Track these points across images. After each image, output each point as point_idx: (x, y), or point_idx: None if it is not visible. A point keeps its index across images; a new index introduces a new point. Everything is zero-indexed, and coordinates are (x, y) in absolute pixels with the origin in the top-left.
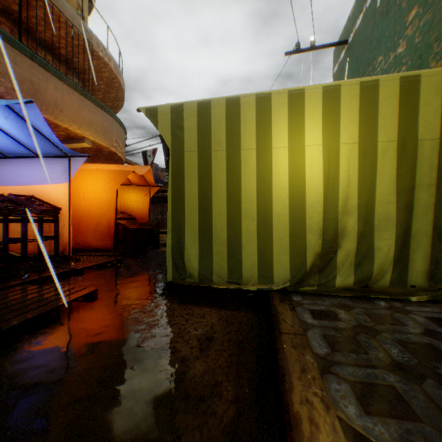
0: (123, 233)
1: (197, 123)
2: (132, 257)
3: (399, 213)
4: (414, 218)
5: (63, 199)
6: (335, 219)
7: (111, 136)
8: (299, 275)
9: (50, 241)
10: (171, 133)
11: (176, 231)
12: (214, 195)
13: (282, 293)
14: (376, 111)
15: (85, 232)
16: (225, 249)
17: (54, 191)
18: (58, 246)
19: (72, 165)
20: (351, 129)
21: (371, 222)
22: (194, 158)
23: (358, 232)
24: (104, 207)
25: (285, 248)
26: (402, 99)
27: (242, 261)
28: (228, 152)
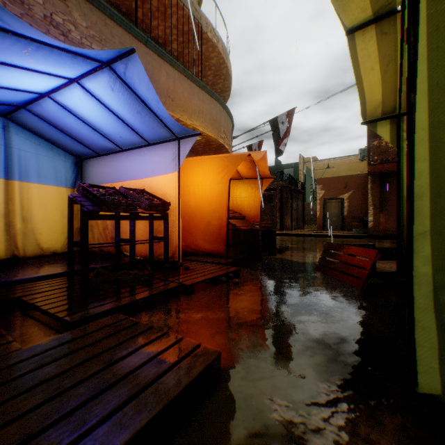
0: (232, 234)
1: None
2: (247, 267)
3: None
4: None
5: (171, 193)
6: None
7: (219, 126)
8: None
9: (159, 243)
10: None
11: None
12: None
13: None
14: None
15: (194, 232)
16: None
17: (163, 183)
18: (166, 250)
19: (181, 149)
20: None
21: None
22: None
23: None
24: (215, 202)
25: None
26: None
27: None
28: None
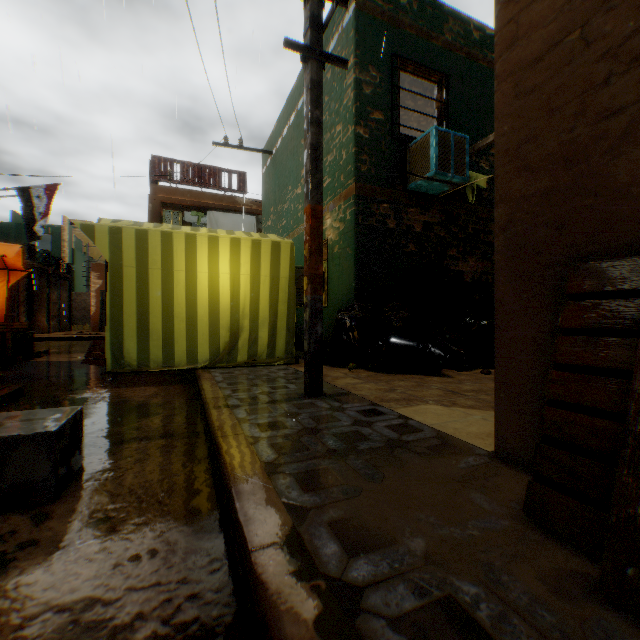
0: None
1: (136, 245)
2: (4, 370)
3: (271, 317)
4: (279, 320)
5: None
6: (238, 320)
7: None
8: (215, 357)
9: None
10: (110, 249)
11: (116, 329)
12: (151, 302)
13: (204, 369)
14: (260, 258)
15: None
16: (161, 343)
17: None
18: None
19: None
20: (247, 266)
21: (257, 322)
22: (133, 272)
23: (250, 328)
24: None
25: (206, 340)
26: (273, 253)
27: (174, 350)
28: (163, 271)
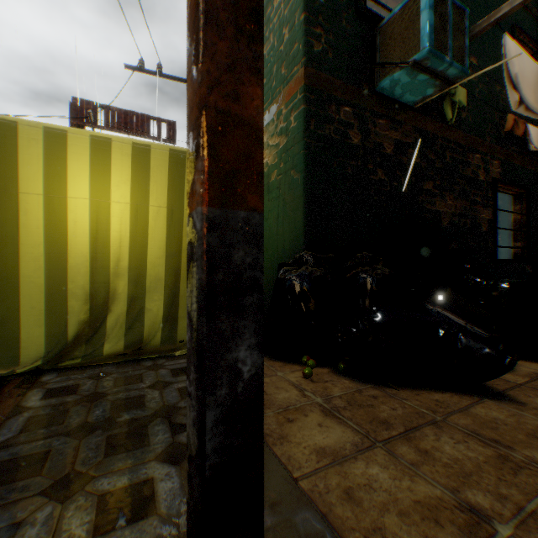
0: None
1: None
2: None
3: (168, 275)
4: (183, 280)
5: None
6: (108, 281)
7: None
8: (58, 349)
9: None
10: None
11: None
12: None
13: (35, 374)
14: (149, 175)
15: None
16: None
17: None
18: None
19: None
20: (123, 188)
21: (144, 284)
22: None
23: (129, 295)
24: None
25: (40, 319)
26: (172, 169)
27: None
28: None
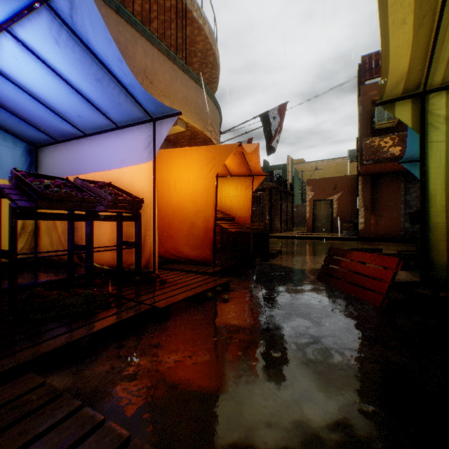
0: (220, 237)
1: None
2: (238, 276)
3: None
4: None
5: (145, 187)
6: None
7: (206, 117)
8: None
9: (130, 249)
10: None
11: None
12: None
13: None
14: None
15: (176, 236)
16: None
17: (135, 176)
18: (138, 258)
19: (157, 133)
20: None
21: None
22: None
23: None
24: (200, 201)
25: None
26: None
27: None
28: None
